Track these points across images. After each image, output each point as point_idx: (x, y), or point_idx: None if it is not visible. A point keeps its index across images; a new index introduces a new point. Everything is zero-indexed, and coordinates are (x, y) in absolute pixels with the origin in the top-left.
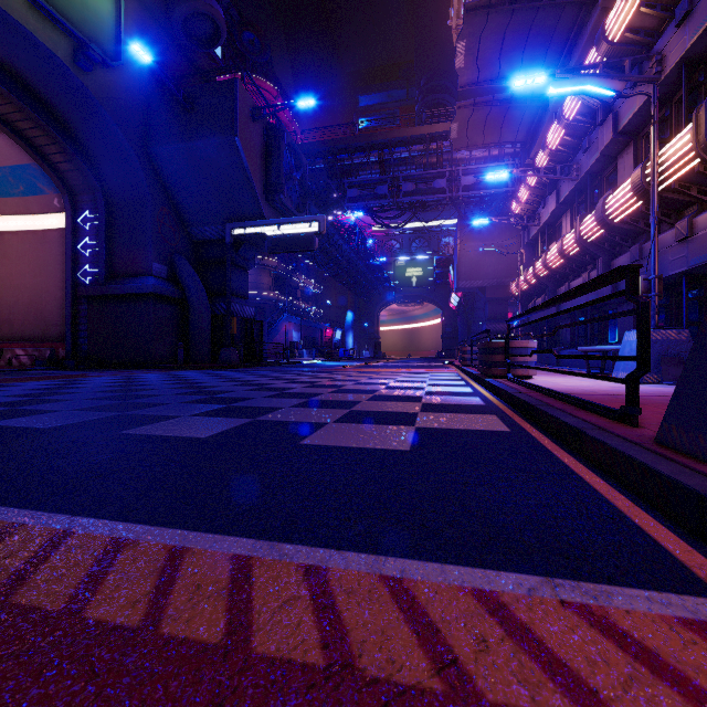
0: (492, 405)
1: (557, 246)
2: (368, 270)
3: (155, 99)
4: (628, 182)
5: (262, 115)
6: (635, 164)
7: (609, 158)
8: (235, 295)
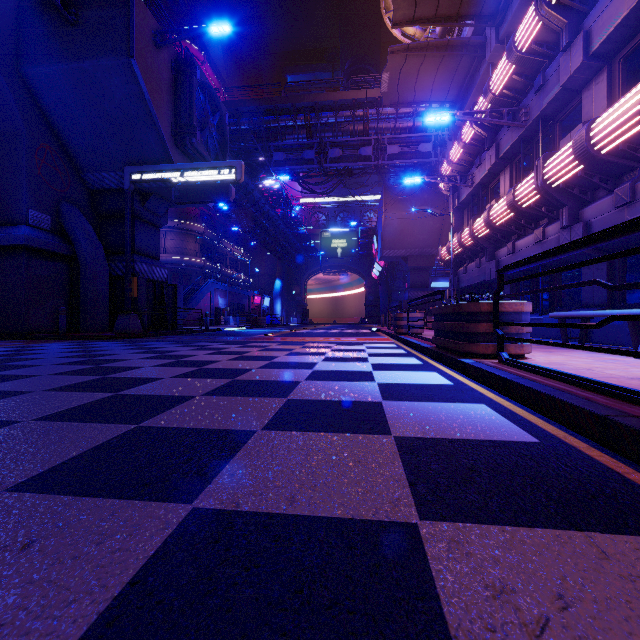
0: (565, 448)
1: (507, 198)
2: (295, 238)
3: (29, 7)
4: (636, 90)
5: (167, 40)
6: (609, 93)
7: (569, 94)
8: (143, 254)
